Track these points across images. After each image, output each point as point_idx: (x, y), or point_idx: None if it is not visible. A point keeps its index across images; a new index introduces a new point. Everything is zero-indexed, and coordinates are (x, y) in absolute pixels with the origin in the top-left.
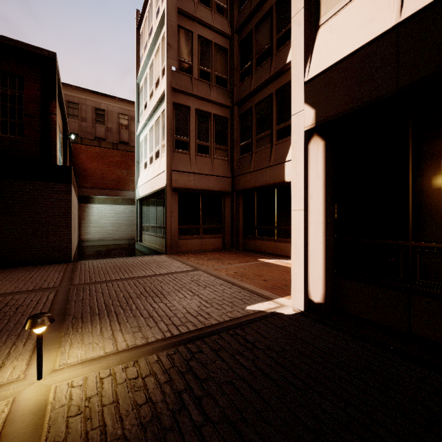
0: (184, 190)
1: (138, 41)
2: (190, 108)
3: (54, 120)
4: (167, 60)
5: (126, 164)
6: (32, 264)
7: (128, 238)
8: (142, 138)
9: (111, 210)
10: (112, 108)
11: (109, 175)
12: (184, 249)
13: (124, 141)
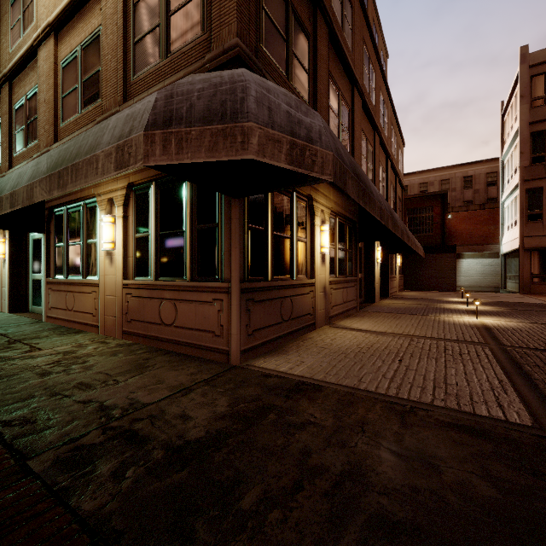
0: (537, 249)
1: (502, 126)
2: (543, 187)
3: (446, 223)
4: (519, 164)
5: (493, 220)
6: (438, 290)
7: (494, 286)
8: (505, 206)
9: (478, 263)
10: (479, 171)
11: (476, 233)
12: (537, 292)
13: (492, 197)
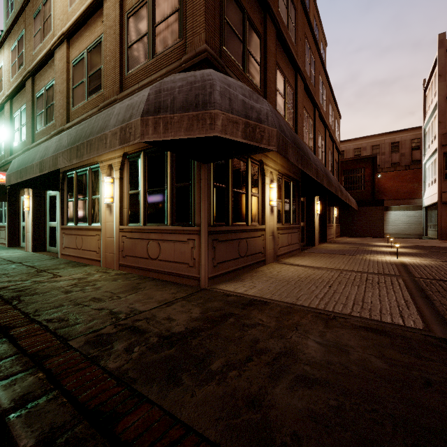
0: None
1: (424, 100)
2: None
3: (376, 181)
4: (438, 131)
5: (416, 178)
6: (369, 237)
7: (418, 234)
8: (427, 166)
9: (403, 214)
10: (405, 137)
11: (402, 189)
12: None
13: (416, 159)
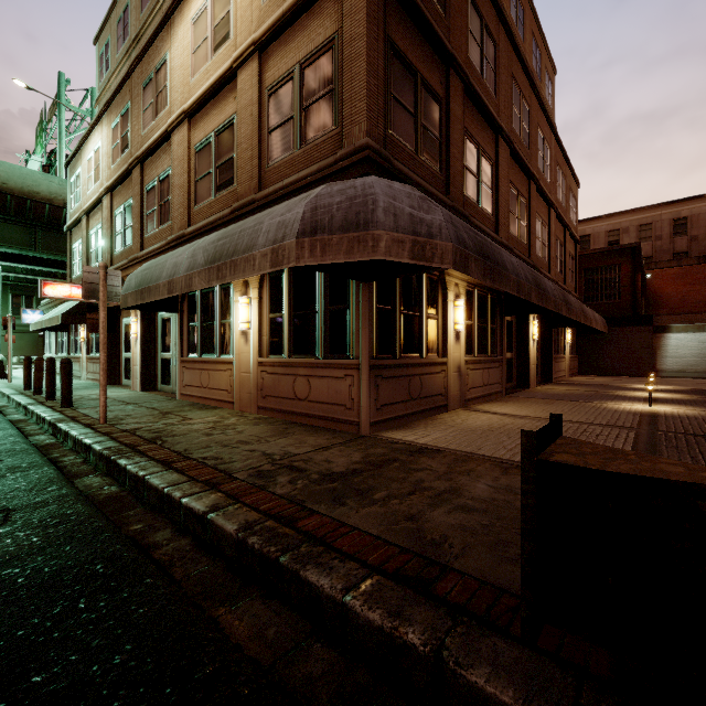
0: None
1: None
2: None
3: (639, 285)
4: None
5: None
6: (627, 376)
7: None
8: None
9: (693, 339)
10: (698, 209)
11: (692, 297)
12: None
13: None
